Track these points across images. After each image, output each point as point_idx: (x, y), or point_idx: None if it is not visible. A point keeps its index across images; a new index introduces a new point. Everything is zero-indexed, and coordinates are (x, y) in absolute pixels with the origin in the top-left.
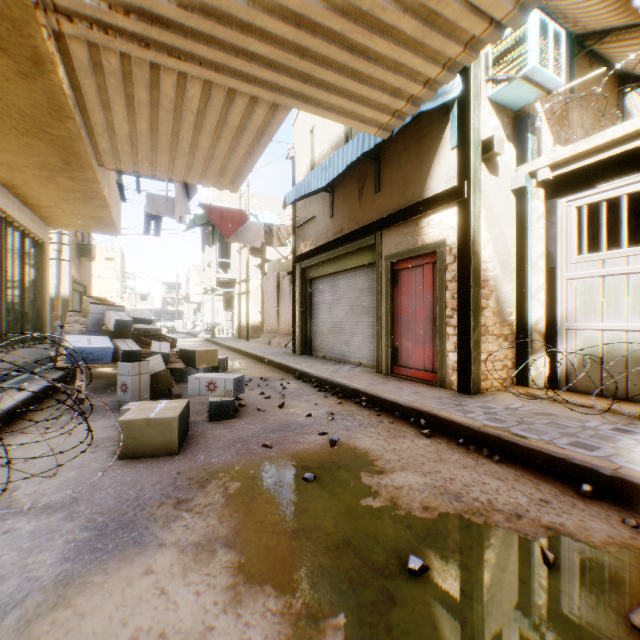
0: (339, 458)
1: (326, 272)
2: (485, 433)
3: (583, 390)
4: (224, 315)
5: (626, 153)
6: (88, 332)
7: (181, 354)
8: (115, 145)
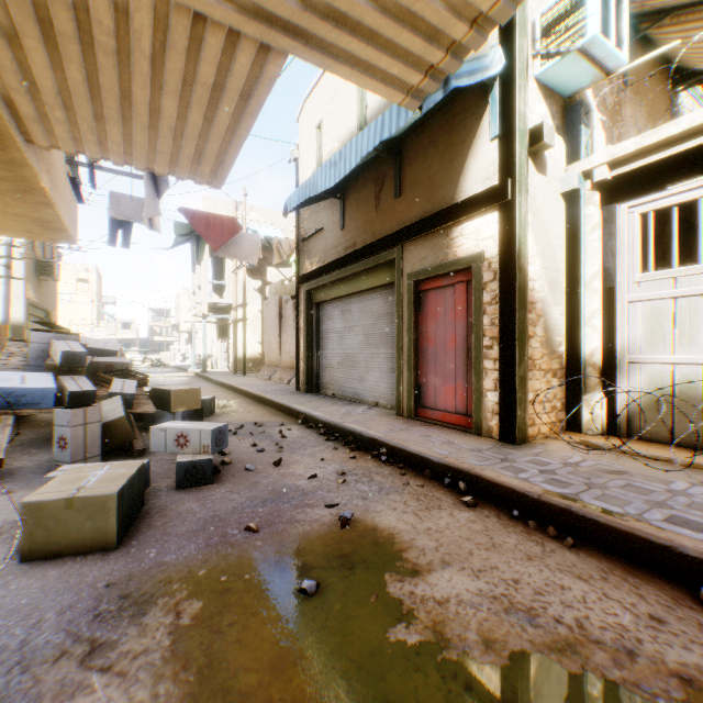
0: (353, 547)
1: (336, 294)
2: (549, 503)
3: (649, 437)
4: (218, 346)
5: None
6: (29, 367)
7: (153, 394)
8: (42, 109)
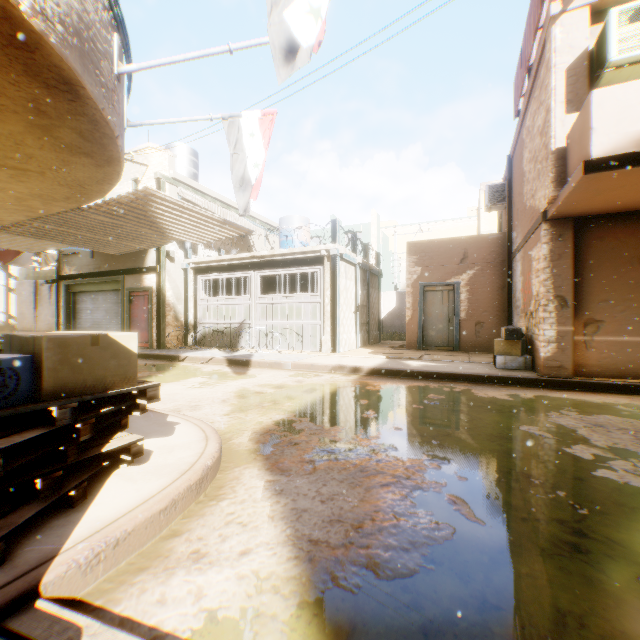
0: None
1: (89, 290)
2: (152, 354)
3: (204, 345)
4: None
5: (212, 266)
6: None
7: None
8: None
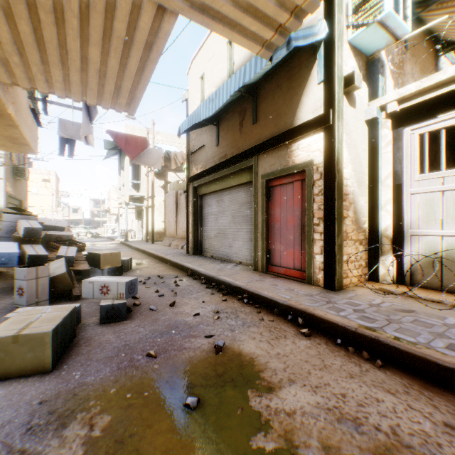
0: (224, 369)
1: (213, 189)
2: (362, 335)
3: (425, 285)
4: (136, 224)
5: None
6: (2, 238)
7: (89, 256)
8: (4, 55)
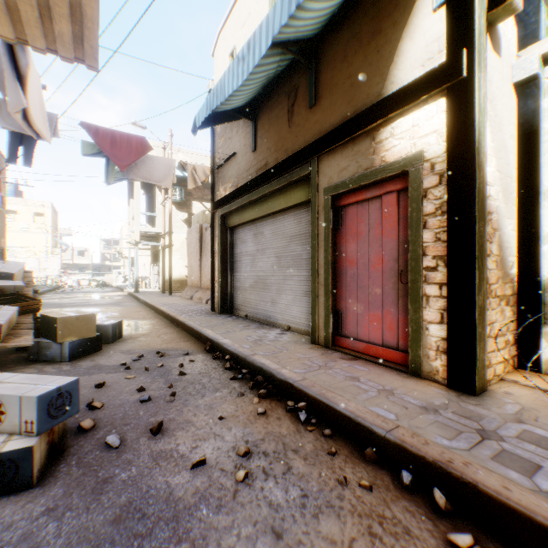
0: None
1: (248, 218)
2: None
3: None
4: (151, 269)
5: None
6: None
7: (43, 321)
8: None
